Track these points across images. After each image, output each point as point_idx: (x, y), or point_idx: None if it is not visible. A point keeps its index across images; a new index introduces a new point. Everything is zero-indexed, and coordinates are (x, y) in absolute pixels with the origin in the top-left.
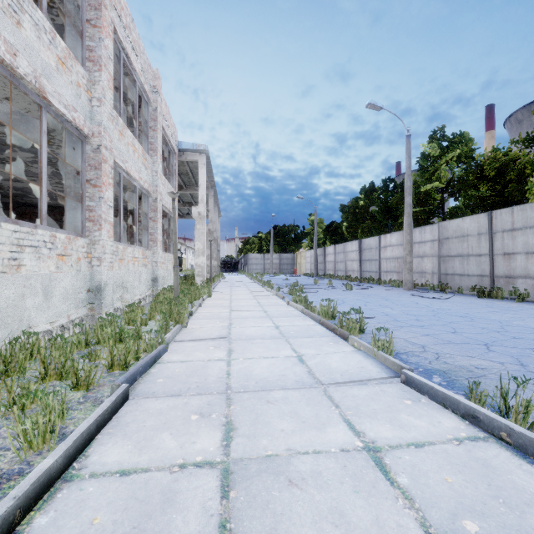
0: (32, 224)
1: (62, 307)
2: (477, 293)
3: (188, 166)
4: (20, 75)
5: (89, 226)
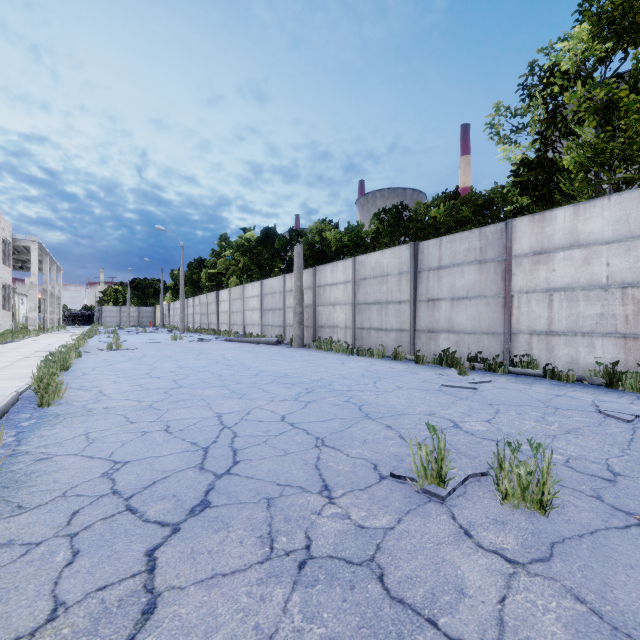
0: None
1: None
2: (196, 331)
3: (21, 245)
4: None
5: None
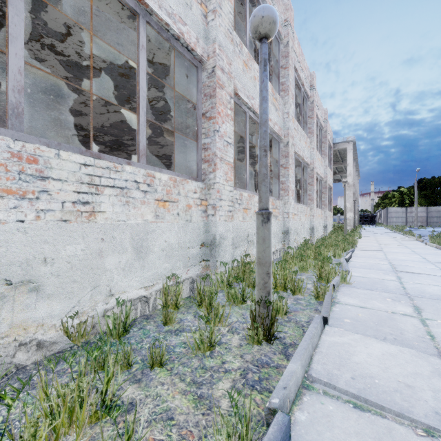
0: (300, 204)
1: (305, 234)
2: None
3: (337, 151)
4: (300, 156)
5: (309, 202)
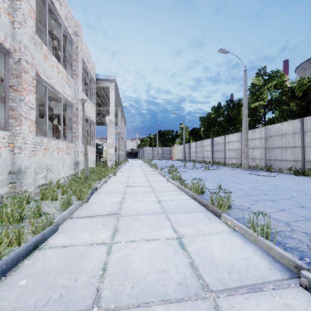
0: None
1: None
2: (295, 172)
3: (103, 90)
4: None
5: (12, 122)
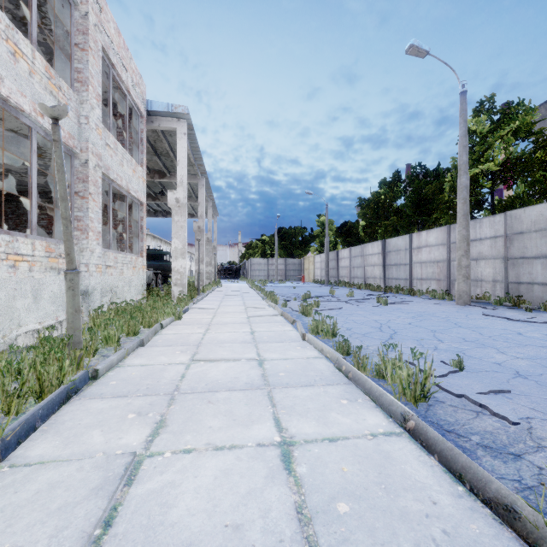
0: None
1: None
2: None
3: (165, 140)
4: None
5: None
